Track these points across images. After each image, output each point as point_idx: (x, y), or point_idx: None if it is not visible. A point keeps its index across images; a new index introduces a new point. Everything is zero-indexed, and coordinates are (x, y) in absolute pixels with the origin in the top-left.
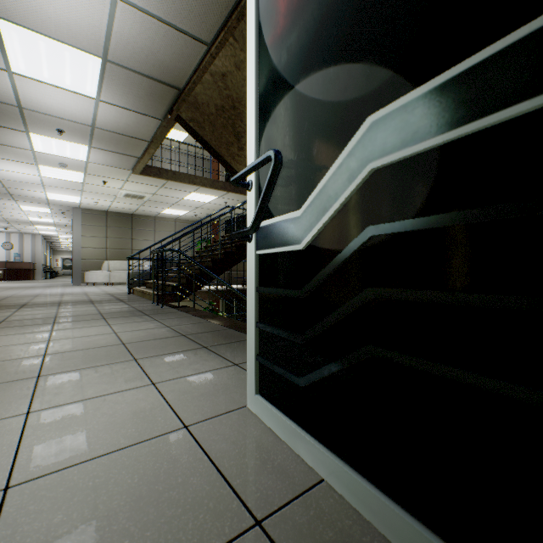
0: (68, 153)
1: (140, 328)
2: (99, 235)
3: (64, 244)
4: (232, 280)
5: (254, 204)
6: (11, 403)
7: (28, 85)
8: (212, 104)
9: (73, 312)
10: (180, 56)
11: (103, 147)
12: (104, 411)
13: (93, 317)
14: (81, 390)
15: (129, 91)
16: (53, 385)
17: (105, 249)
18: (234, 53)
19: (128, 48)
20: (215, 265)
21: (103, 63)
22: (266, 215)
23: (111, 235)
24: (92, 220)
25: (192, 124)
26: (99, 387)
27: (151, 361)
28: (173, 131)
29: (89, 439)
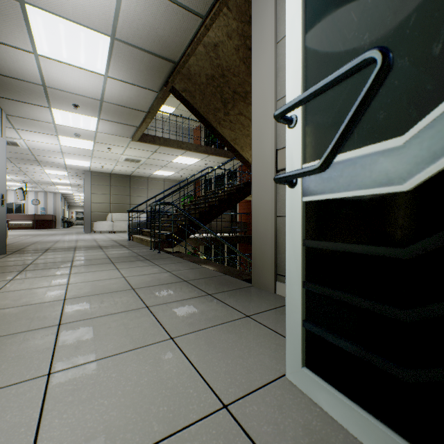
0: (81, 125)
1: (145, 273)
2: (104, 192)
3: (77, 201)
4: (212, 229)
5: (299, 143)
6: (32, 359)
7: (50, 65)
8: (203, 74)
9: (86, 256)
10: (177, 30)
11: (109, 118)
12: (128, 376)
13: (103, 261)
14: (101, 344)
15: (132, 66)
16: (73, 336)
17: (109, 203)
18: (227, 23)
19: (133, 26)
20: (201, 217)
21: (111, 41)
22: (320, 153)
23: (114, 192)
24: (99, 180)
25: (184, 94)
26: (118, 340)
27: (162, 309)
28: (163, 106)
29: (116, 420)
